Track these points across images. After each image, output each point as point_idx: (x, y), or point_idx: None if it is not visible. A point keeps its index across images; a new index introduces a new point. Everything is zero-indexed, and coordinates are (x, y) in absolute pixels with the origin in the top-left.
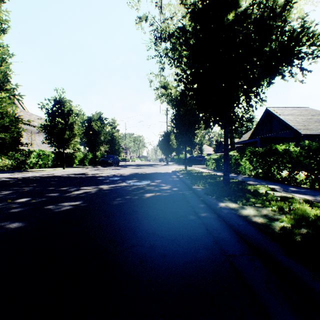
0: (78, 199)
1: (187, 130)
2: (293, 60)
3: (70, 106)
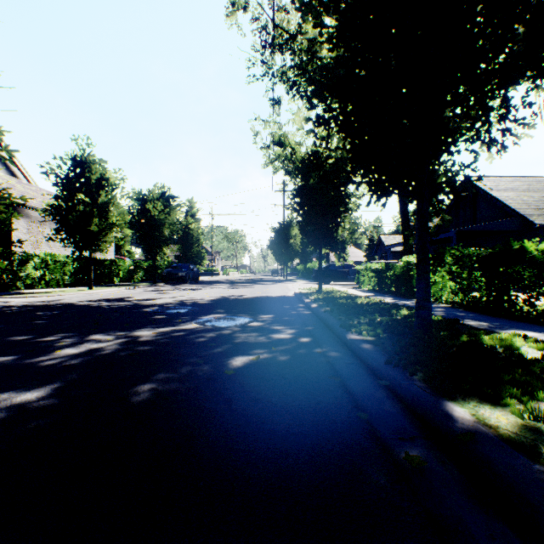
0: (49, 379)
1: (324, 216)
2: None
3: (102, 171)
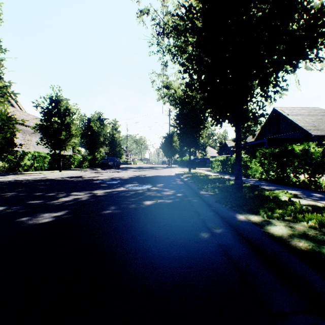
0: (62, 209)
1: (192, 130)
2: (323, 40)
3: (67, 105)
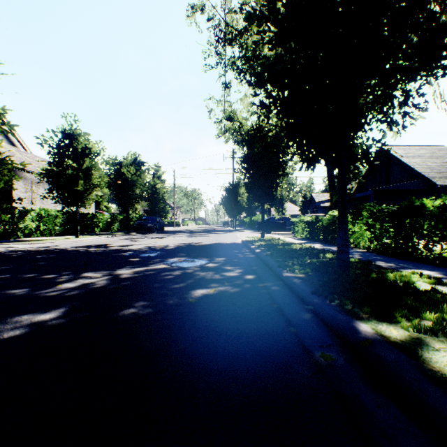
0: (56, 305)
1: (266, 178)
2: None
3: (86, 142)
